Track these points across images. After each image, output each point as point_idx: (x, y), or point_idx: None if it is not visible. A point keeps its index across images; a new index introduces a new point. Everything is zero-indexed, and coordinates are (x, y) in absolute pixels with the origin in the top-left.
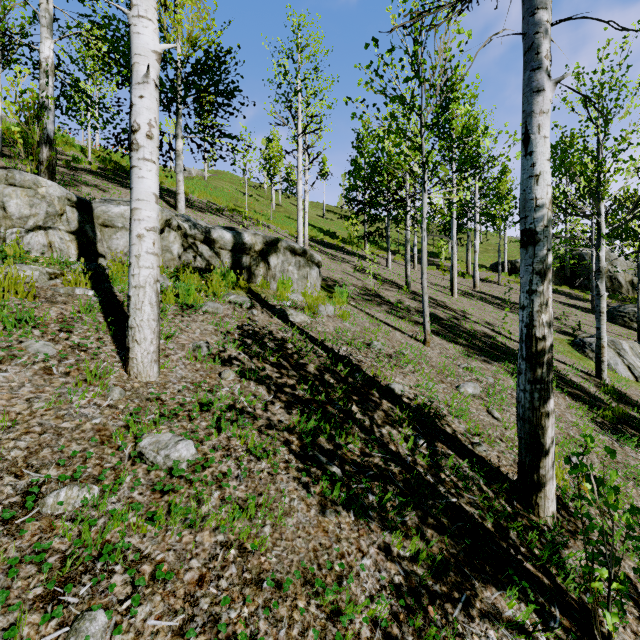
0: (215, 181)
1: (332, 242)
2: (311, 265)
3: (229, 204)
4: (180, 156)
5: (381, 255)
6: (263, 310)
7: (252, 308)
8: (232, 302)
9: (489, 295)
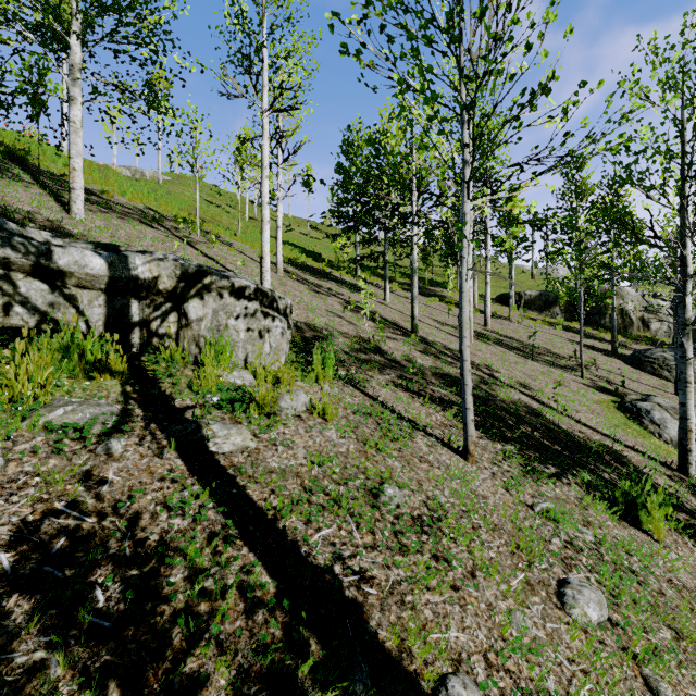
0: (174, 186)
1: (316, 266)
2: (271, 314)
3: (180, 213)
4: (76, 131)
5: (375, 283)
6: (146, 431)
7: (116, 431)
8: (55, 426)
9: (504, 336)
